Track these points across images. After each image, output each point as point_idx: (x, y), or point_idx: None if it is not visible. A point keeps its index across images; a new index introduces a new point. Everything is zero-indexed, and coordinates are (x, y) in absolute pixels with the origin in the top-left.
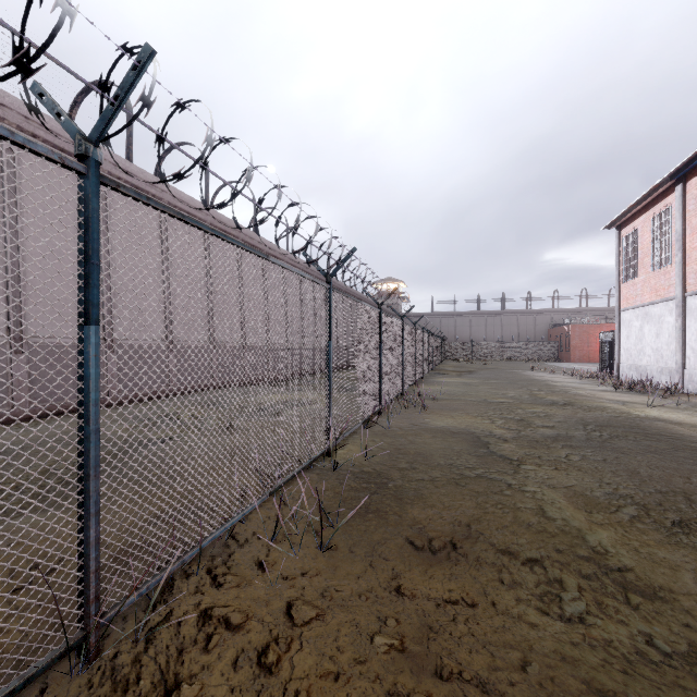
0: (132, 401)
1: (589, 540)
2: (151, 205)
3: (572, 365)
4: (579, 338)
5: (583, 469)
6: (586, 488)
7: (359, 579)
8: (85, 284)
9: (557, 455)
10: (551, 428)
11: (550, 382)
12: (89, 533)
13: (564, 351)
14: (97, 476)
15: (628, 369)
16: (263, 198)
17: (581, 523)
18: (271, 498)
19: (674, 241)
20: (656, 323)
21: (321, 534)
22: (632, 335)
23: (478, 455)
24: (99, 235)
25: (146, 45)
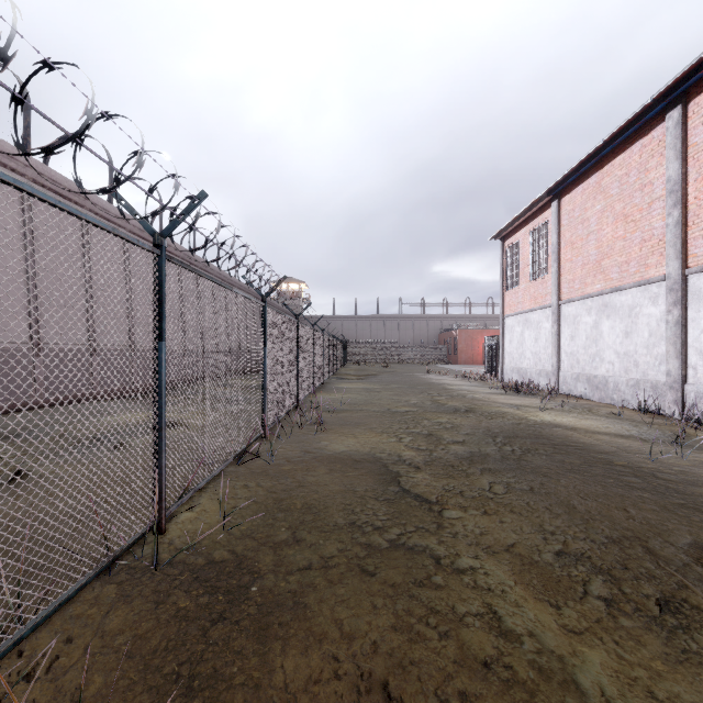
0: None
1: (586, 694)
2: None
3: (460, 367)
4: (465, 342)
5: (516, 510)
6: (532, 547)
7: None
8: None
9: (480, 488)
10: (462, 444)
11: (447, 386)
12: None
13: (453, 354)
14: None
15: (511, 372)
16: None
17: (556, 641)
18: None
19: (551, 253)
20: (535, 329)
21: None
22: (514, 340)
23: (388, 499)
24: None
25: None
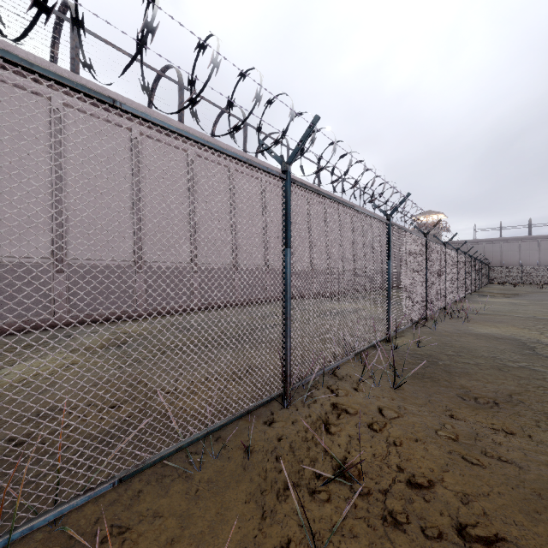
0: (247, 304)
1: None
2: (306, 188)
3: None
4: None
5: None
6: None
7: (422, 406)
8: (285, 230)
9: None
10: None
11: None
12: (287, 344)
13: None
14: (290, 319)
15: None
16: (348, 170)
17: None
18: (353, 360)
19: None
20: None
21: (393, 378)
22: None
23: (522, 354)
24: (290, 207)
25: (316, 115)
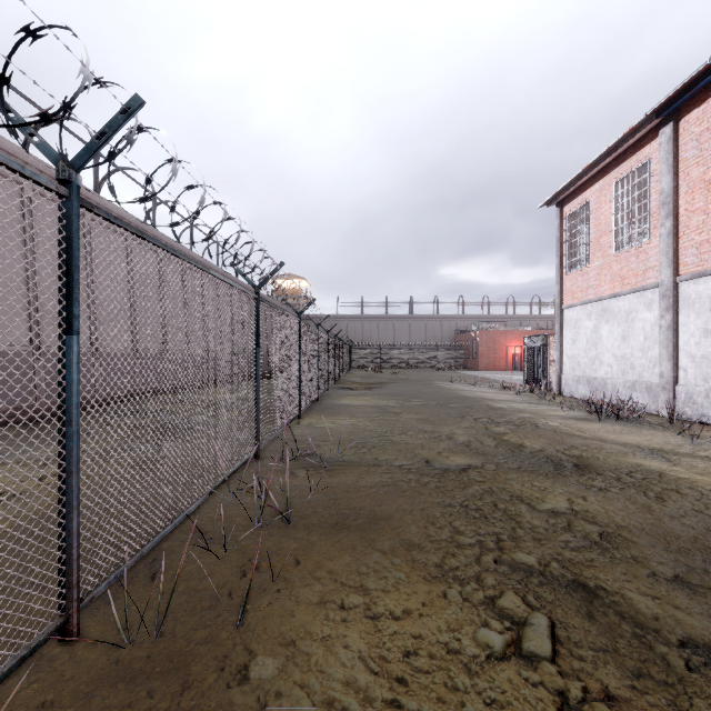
0: None
1: None
2: None
3: (483, 373)
4: (486, 344)
5: None
6: None
7: None
8: None
9: None
10: None
11: (489, 402)
12: None
13: (471, 358)
14: None
15: (576, 382)
16: None
17: None
18: None
19: (656, 206)
20: (622, 322)
21: None
22: (581, 339)
23: None
24: None
25: None
